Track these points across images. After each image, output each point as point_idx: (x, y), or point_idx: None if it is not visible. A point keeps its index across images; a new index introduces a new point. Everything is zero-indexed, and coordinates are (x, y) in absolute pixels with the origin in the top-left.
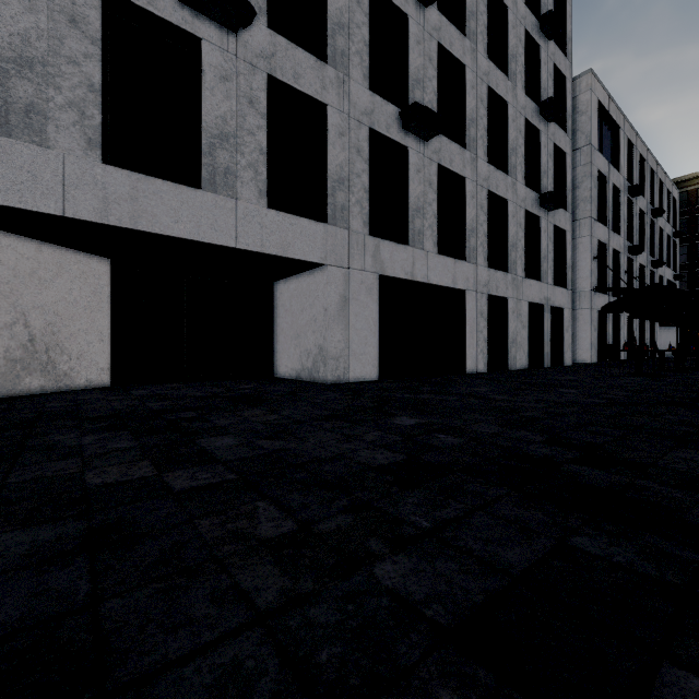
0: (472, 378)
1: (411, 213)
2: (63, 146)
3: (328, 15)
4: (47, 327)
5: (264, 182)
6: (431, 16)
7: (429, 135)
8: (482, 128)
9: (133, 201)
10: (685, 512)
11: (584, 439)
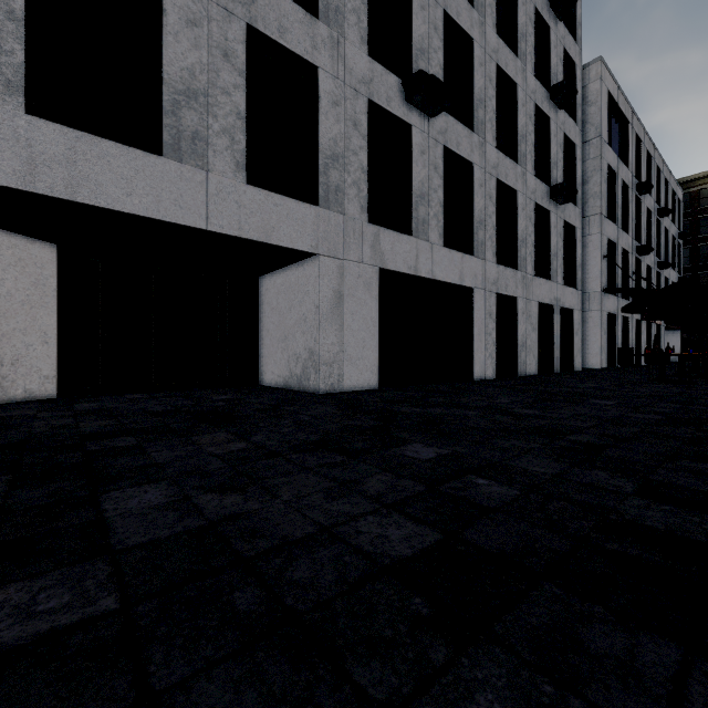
0: (483, 386)
1: (414, 199)
2: None
3: None
4: None
5: (243, 153)
6: None
7: (435, 111)
8: (490, 110)
9: (70, 165)
10: None
11: (696, 487)
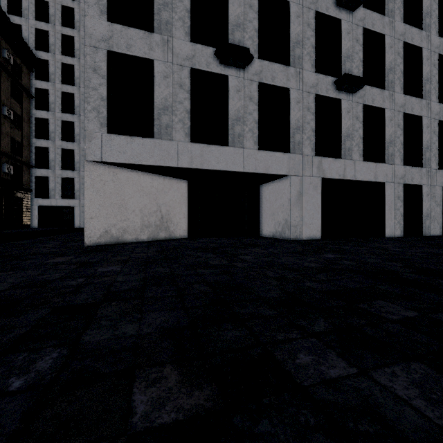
0: (387, 240)
1: (343, 138)
2: (177, 138)
3: (290, 40)
4: (166, 212)
5: (257, 137)
6: (358, 13)
7: (355, 90)
8: (398, 72)
9: (201, 156)
10: (440, 286)
11: (427, 267)
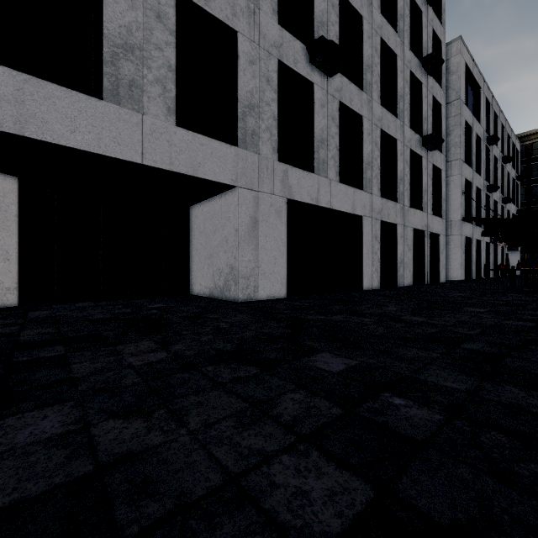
0: (372, 295)
1: (316, 144)
2: None
3: None
4: None
5: (173, 100)
6: None
7: (333, 71)
8: (376, 74)
9: (18, 104)
10: None
11: None
